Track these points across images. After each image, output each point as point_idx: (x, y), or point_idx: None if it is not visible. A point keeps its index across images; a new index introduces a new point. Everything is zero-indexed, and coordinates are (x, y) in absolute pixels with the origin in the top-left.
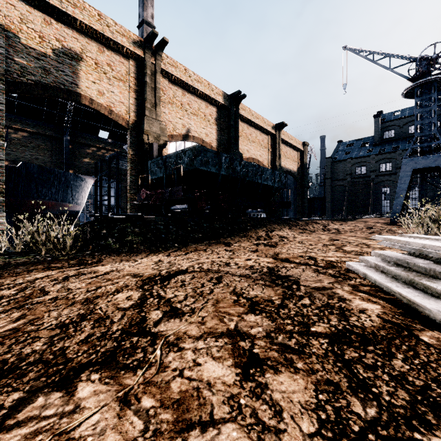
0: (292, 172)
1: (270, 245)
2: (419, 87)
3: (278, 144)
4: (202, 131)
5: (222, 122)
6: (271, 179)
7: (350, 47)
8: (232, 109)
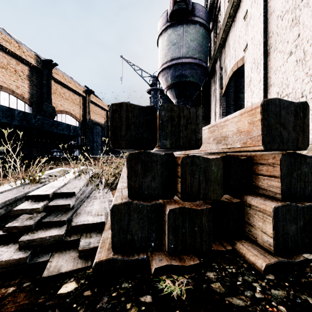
0: (100, 124)
1: None
2: (153, 90)
3: (88, 104)
4: (12, 83)
5: (35, 80)
6: (67, 130)
7: (124, 57)
8: (45, 71)
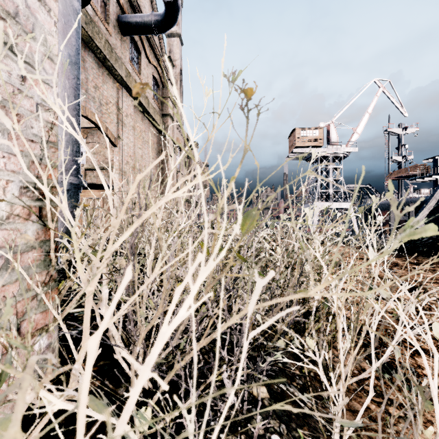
0: None
1: (362, 258)
2: None
3: None
4: None
5: None
6: None
7: None
8: None
